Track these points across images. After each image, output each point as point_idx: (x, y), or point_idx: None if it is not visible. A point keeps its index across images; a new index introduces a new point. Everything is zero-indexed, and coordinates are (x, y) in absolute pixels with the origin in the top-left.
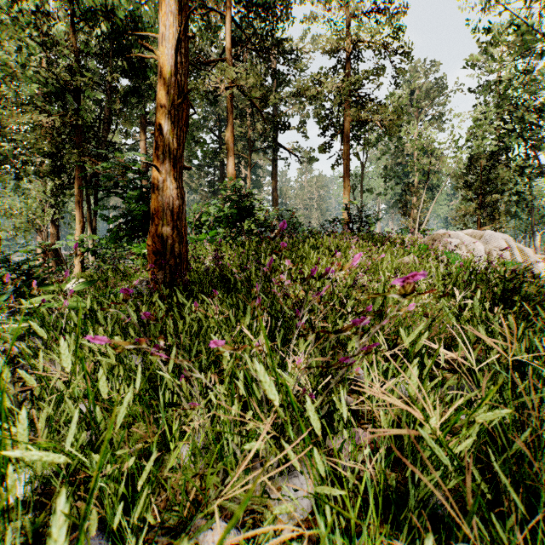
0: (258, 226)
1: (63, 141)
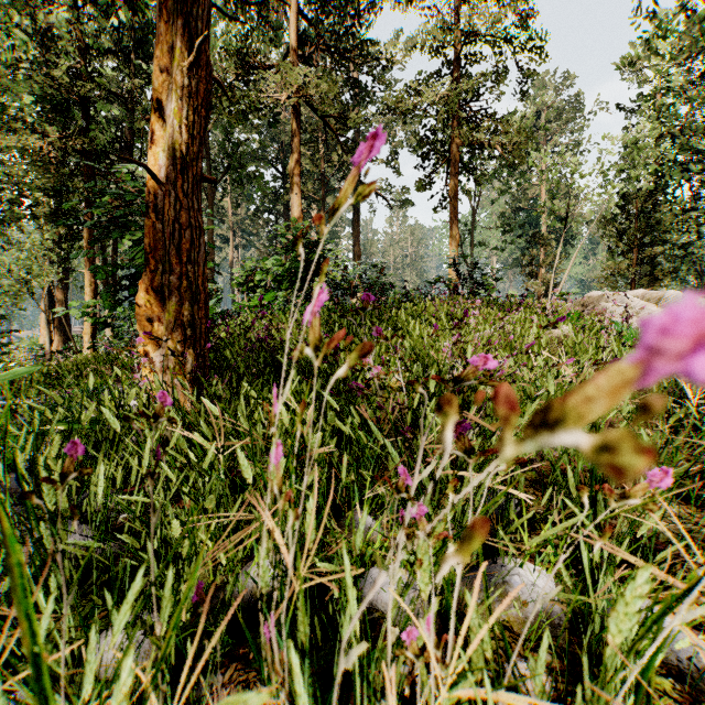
0: (333, 288)
1: (69, 175)
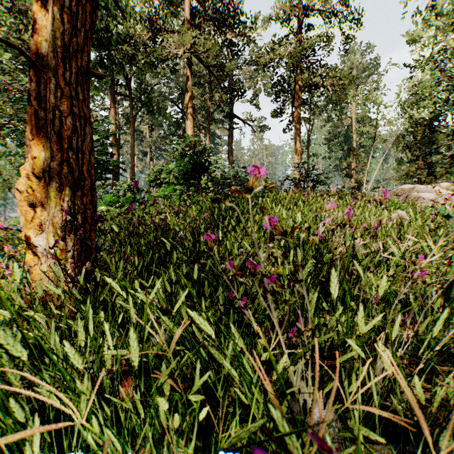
0: (215, 183)
1: None
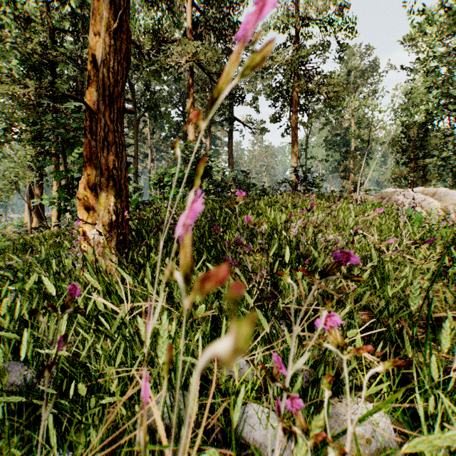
0: (215, 186)
1: (43, 112)
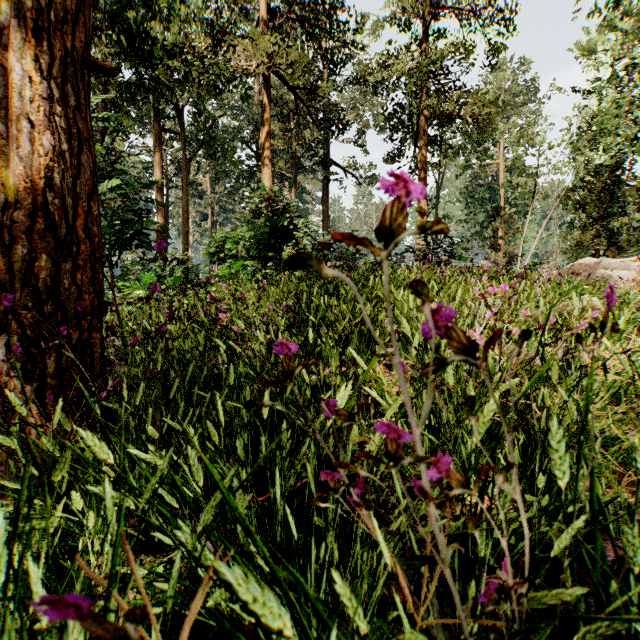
0: None
1: None
